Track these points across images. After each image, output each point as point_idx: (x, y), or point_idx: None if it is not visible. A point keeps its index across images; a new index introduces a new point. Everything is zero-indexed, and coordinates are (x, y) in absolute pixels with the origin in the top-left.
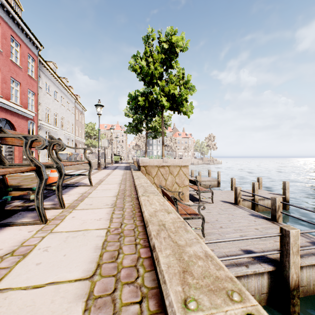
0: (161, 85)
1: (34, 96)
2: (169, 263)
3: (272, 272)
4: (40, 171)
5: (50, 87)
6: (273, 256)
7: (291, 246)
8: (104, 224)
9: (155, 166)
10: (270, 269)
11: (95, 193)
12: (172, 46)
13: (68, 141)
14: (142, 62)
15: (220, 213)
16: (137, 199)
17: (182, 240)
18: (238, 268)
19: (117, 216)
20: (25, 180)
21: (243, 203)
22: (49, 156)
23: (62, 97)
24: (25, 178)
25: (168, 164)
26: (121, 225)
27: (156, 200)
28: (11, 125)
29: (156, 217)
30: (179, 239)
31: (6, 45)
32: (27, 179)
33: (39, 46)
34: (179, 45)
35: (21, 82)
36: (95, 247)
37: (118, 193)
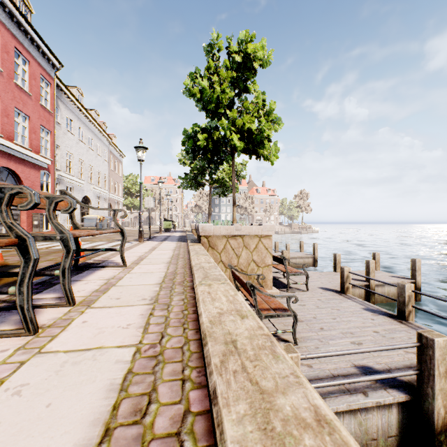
0: (231, 116)
1: (49, 135)
2: (244, 440)
3: (405, 403)
4: (25, 246)
5: (73, 123)
6: (406, 377)
7: (437, 364)
8: (133, 337)
9: (222, 236)
10: (402, 400)
11: (128, 279)
12: (247, 58)
13: (99, 200)
14: (203, 82)
15: (319, 307)
16: (193, 288)
17: (269, 378)
18: (352, 398)
19: (157, 321)
20: None
21: (352, 290)
22: (49, 221)
23: (91, 137)
24: None
25: (242, 233)
26: (162, 339)
27: (222, 293)
28: (16, 177)
29: (221, 326)
30: (263, 377)
31: (9, 61)
32: None
33: (56, 64)
34: (258, 57)
35: (30, 115)
36: (109, 386)
37: (164, 278)
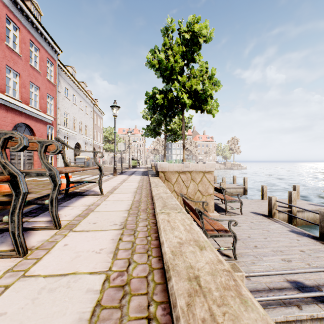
0: (181, 81)
1: (53, 100)
2: None
3: None
4: (16, 182)
5: (69, 92)
6: None
7: None
8: (104, 262)
9: (175, 172)
10: None
11: (103, 206)
12: (194, 36)
13: (87, 145)
14: (160, 55)
15: (252, 228)
16: (154, 215)
17: None
18: (288, 310)
19: (125, 247)
20: (37, 186)
21: (277, 215)
22: (40, 160)
23: (81, 101)
24: (38, 184)
25: (190, 170)
26: (129, 266)
27: (179, 221)
28: (30, 129)
29: (182, 258)
30: None
31: (25, 49)
32: (40, 185)
33: (57, 50)
34: (202, 34)
35: (40, 86)
36: (77, 322)
37: (131, 205)
